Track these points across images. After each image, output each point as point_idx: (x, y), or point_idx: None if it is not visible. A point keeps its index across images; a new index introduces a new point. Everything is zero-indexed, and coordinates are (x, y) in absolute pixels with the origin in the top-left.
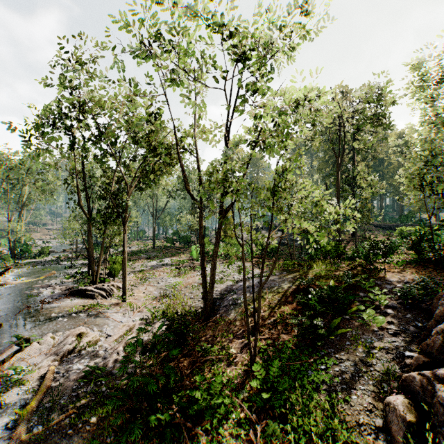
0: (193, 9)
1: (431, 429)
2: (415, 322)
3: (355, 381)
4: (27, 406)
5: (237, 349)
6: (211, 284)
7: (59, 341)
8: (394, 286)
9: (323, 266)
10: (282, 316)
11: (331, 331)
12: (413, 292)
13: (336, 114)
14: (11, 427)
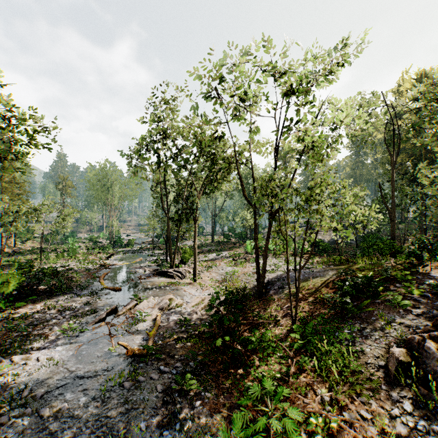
0: (249, 54)
1: (417, 367)
2: None
3: (371, 341)
4: (150, 332)
5: (283, 317)
6: (263, 270)
7: (157, 302)
8: (434, 280)
9: (370, 262)
10: (321, 298)
11: (361, 309)
12: None
13: (390, 114)
14: (146, 339)
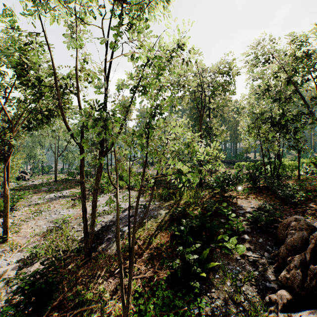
0: None
1: None
2: (267, 246)
3: None
4: None
5: (113, 292)
6: (92, 222)
7: None
8: (245, 211)
9: (191, 195)
10: (158, 248)
11: (202, 263)
12: (262, 219)
13: (200, 79)
14: None
